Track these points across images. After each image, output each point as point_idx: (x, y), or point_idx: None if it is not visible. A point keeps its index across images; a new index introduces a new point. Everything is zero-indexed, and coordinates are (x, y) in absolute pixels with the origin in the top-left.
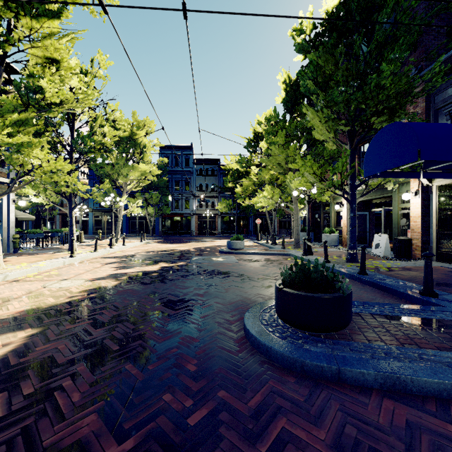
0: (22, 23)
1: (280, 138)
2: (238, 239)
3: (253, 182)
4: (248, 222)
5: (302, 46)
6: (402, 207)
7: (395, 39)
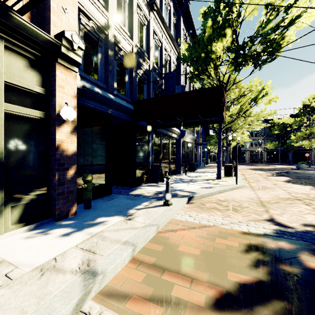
0: None
1: None
2: (303, 163)
3: (305, 133)
4: (287, 155)
5: None
6: None
7: None
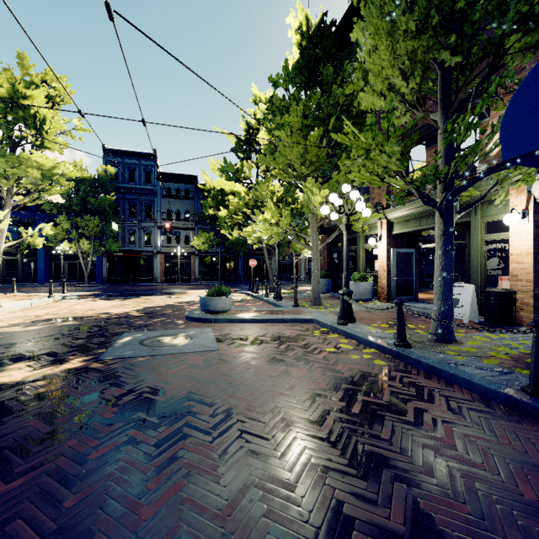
0: None
1: (295, 116)
2: (220, 293)
3: (246, 202)
4: (236, 265)
5: None
6: (488, 239)
7: None
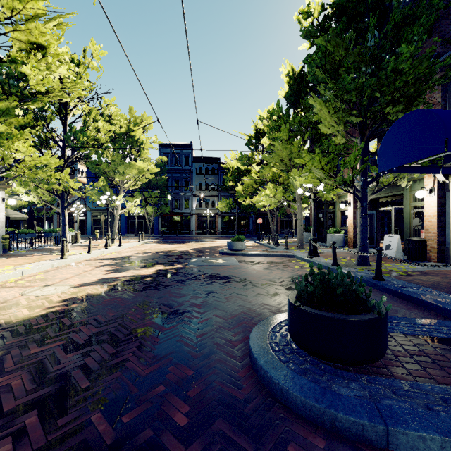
0: (2, 3)
1: (284, 133)
2: (239, 239)
3: (255, 180)
4: (248, 222)
5: (309, 31)
6: (414, 205)
7: (414, 19)
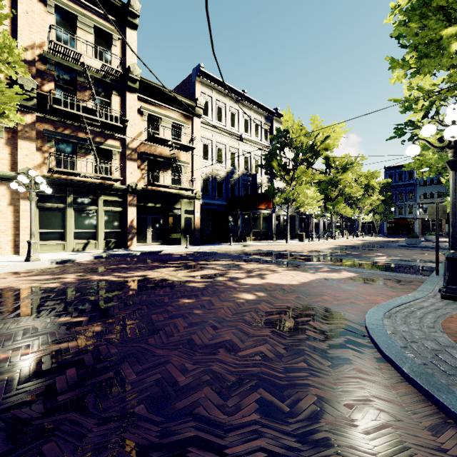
0: (341, 176)
1: None
2: (430, 234)
3: None
4: None
5: None
6: None
7: None
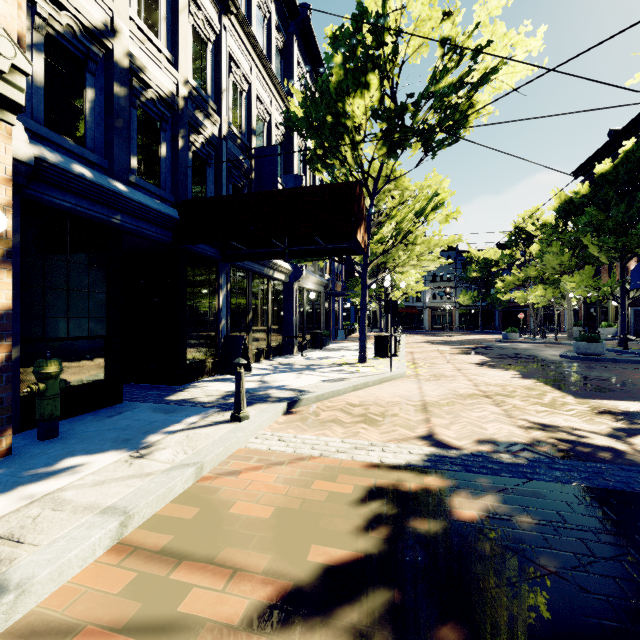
0: None
1: (555, 248)
2: (513, 331)
3: (518, 278)
4: (493, 316)
5: (579, 200)
6: None
7: None
